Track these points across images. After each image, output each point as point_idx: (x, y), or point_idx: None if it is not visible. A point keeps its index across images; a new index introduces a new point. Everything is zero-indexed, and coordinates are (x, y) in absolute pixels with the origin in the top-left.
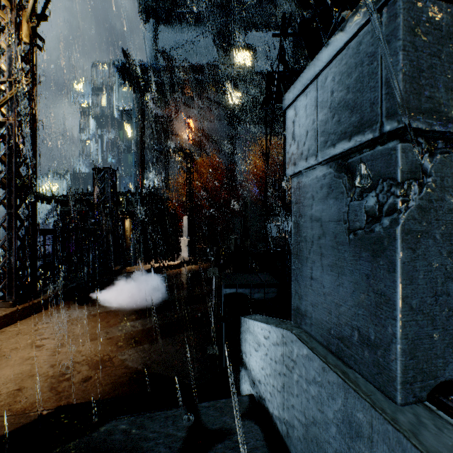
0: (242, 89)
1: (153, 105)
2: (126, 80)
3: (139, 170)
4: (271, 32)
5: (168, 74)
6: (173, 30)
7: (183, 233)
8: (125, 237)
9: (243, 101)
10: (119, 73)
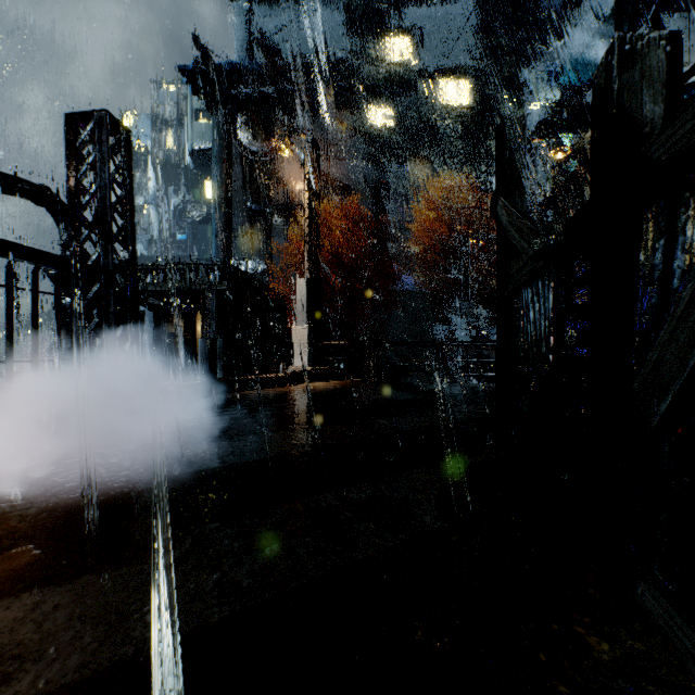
0: (395, 101)
1: (246, 135)
2: (201, 94)
3: (222, 244)
4: (444, 7)
5: (270, 81)
6: (279, 11)
7: (298, 317)
8: (196, 350)
9: (396, 122)
10: (189, 82)
